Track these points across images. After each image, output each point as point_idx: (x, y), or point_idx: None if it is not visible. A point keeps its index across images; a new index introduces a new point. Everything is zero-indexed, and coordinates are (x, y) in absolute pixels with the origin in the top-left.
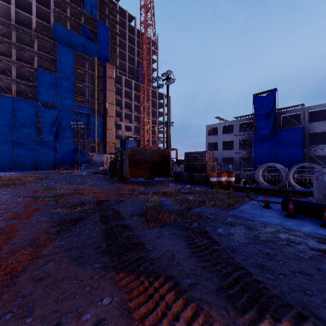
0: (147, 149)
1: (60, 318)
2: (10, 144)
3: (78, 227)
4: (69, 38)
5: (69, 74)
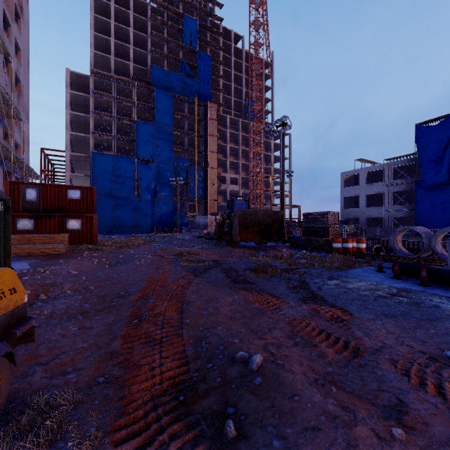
0: (258, 211)
1: (217, 298)
2: (111, 205)
3: (206, 274)
4: (167, 79)
5: (166, 122)
